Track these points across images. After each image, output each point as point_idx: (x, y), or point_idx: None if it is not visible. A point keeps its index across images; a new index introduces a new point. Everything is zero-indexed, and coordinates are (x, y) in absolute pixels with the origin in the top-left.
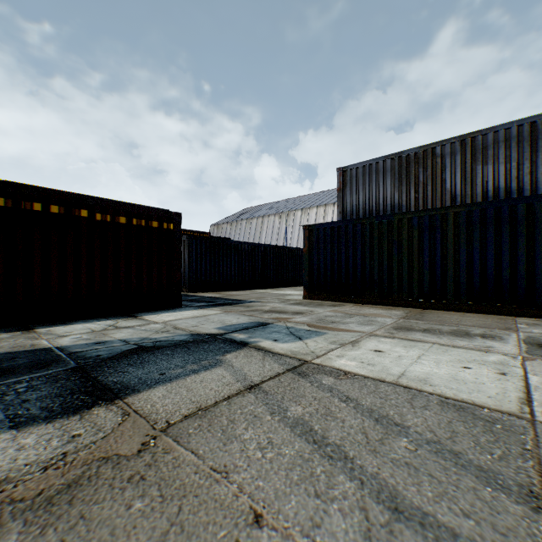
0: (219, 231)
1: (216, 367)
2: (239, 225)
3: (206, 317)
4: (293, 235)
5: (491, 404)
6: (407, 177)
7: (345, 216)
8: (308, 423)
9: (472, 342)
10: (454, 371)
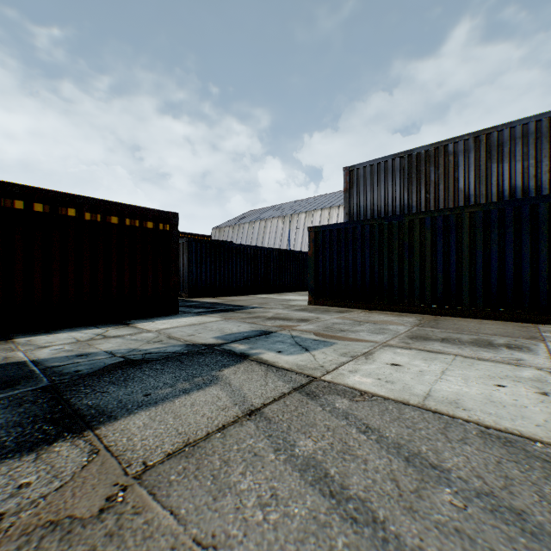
0: (221, 235)
1: (211, 385)
2: (241, 229)
3: (204, 324)
4: (297, 239)
5: (543, 435)
6: (418, 176)
7: (352, 217)
8: (322, 465)
9: (498, 354)
10: (487, 390)
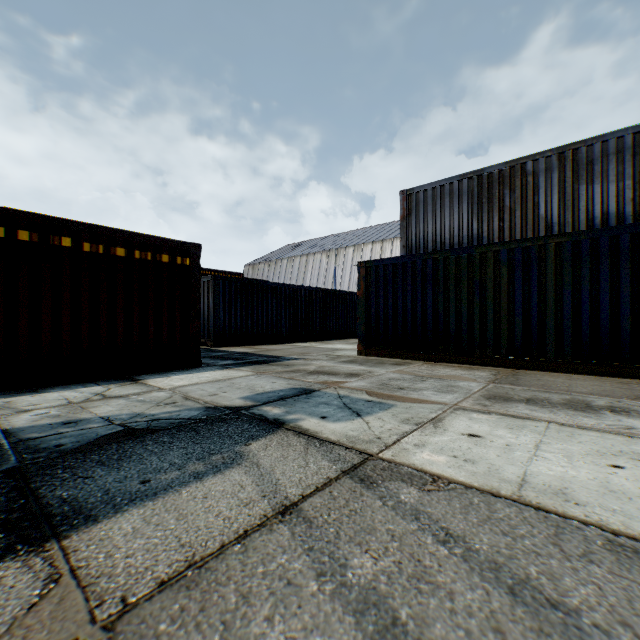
0: (255, 272)
1: (232, 466)
2: (278, 265)
3: (230, 380)
4: (343, 277)
5: None
6: (489, 201)
7: (411, 251)
8: (387, 602)
9: (602, 420)
10: (600, 473)
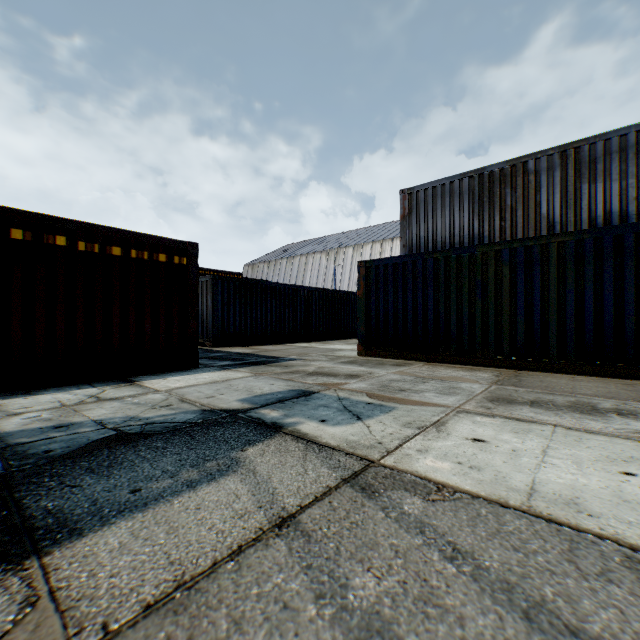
0: (255, 272)
1: (228, 474)
2: (278, 265)
3: (228, 382)
4: (343, 277)
5: None
6: (491, 200)
7: (411, 250)
8: (392, 629)
9: (609, 423)
10: (612, 481)
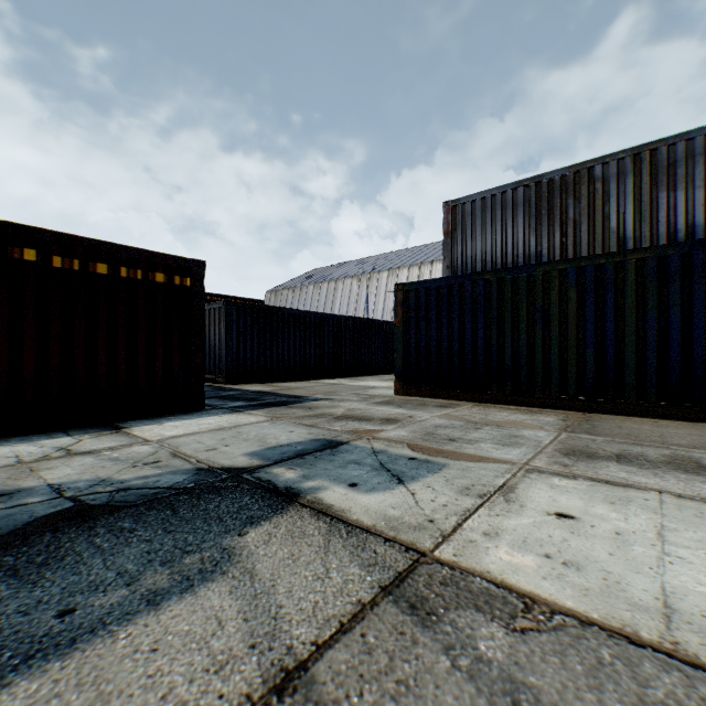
0: (278, 300)
1: (213, 577)
2: (304, 292)
3: (237, 429)
4: (377, 305)
5: None
6: (550, 213)
7: (456, 272)
8: None
9: None
10: None
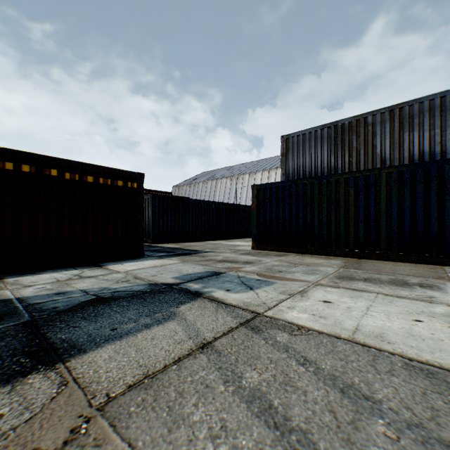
0: (180, 191)
1: (169, 320)
2: (196, 186)
3: (165, 266)
4: (242, 195)
5: None
6: (342, 143)
7: (288, 177)
8: (266, 396)
9: (413, 292)
10: (407, 325)
